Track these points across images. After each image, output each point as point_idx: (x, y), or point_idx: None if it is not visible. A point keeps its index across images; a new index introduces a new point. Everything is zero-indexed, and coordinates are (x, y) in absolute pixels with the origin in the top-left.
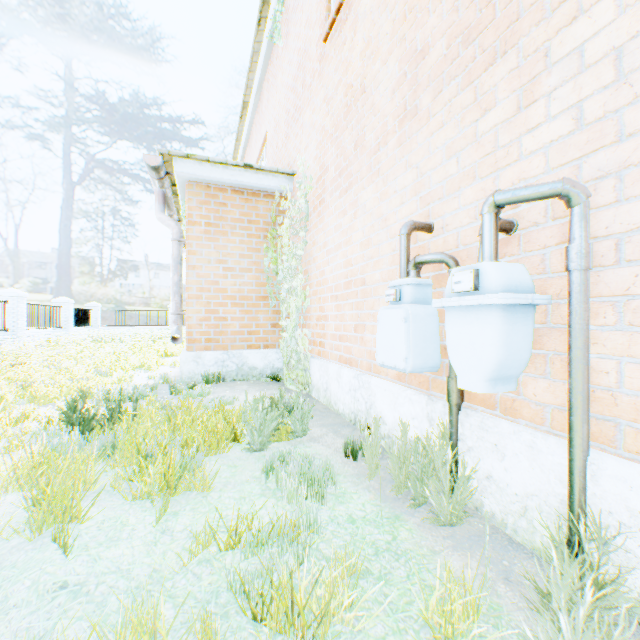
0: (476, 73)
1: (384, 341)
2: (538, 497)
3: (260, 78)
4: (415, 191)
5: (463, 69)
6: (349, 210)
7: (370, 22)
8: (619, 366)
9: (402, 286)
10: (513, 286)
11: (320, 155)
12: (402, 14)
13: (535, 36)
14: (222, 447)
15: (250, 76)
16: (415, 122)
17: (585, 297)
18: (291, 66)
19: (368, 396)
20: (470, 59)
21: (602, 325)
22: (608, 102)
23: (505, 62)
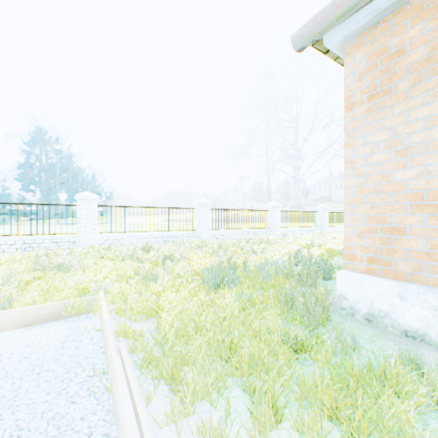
0: None
1: None
2: None
3: None
4: None
5: None
6: None
7: None
8: None
9: None
10: None
11: None
12: None
13: None
14: None
15: None
16: None
17: None
18: None
19: None
20: None
21: None
22: None
23: None
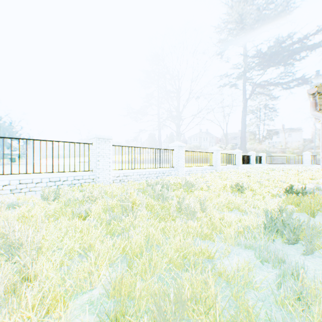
0: None
1: None
2: None
3: None
4: None
5: None
6: None
7: None
8: None
9: None
10: None
11: None
12: None
13: None
14: None
15: None
16: None
17: None
18: None
19: None
20: None
21: None
22: None
23: None
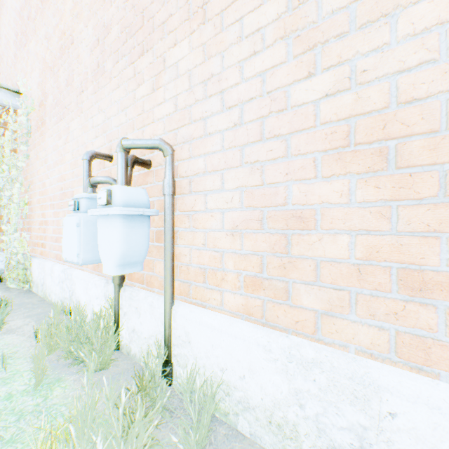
0: (135, 57)
1: (67, 241)
2: (154, 336)
3: None
4: (104, 129)
5: (129, 52)
6: (63, 134)
7: None
8: (192, 251)
9: (81, 199)
10: (133, 203)
11: (43, 82)
12: None
13: (160, 47)
14: None
15: None
16: (104, 78)
17: (171, 211)
18: None
19: (71, 285)
20: (132, 46)
21: (186, 228)
22: (187, 100)
23: (148, 56)
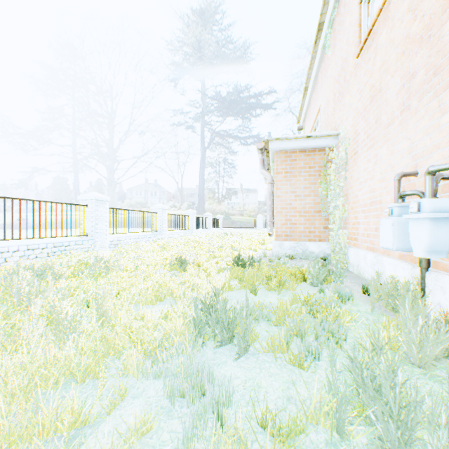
0: (438, 93)
1: (382, 235)
2: None
3: (315, 72)
4: (408, 152)
5: (433, 89)
6: (371, 159)
7: (384, 51)
8: None
9: (392, 207)
10: (437, 209)
11: (354, 124)
12: (401, 51)
13: None
14: (298, 281)
15: (309, 72)
16: (408, 114)
17: None
18: (336, 67)
19: (380, 267)
20: (435, 85)
21: None
22: None
23: None
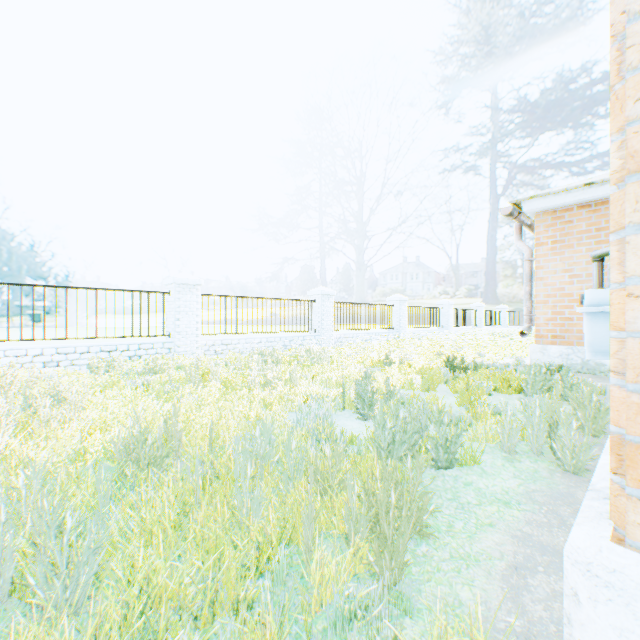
0: None
1: None
2: None
3: None
4: None
5: None
6: None
7: None
8: None
9: None
10: (595, 302)
11: None
12: None
13: None
14: (508, 391)
15: None
16: None
17: None
18: None
19: None
20: None
21: None
22: None
23: None
